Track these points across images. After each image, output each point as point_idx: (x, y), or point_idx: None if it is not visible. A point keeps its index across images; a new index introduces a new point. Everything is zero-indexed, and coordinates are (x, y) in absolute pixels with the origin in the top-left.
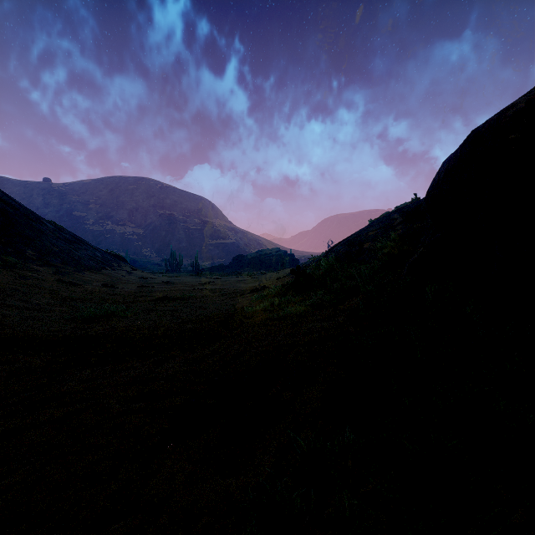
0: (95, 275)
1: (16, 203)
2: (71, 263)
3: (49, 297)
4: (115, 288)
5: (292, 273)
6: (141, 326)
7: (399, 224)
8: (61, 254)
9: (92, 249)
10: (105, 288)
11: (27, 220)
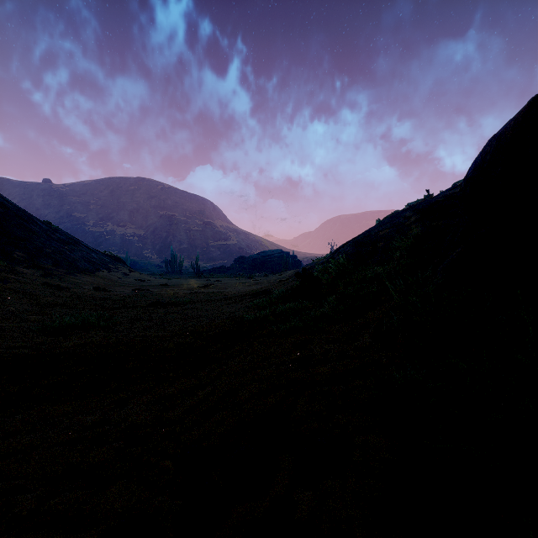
0: (89, 277)
1: (7, 202)
2: (63, 265)
3: (28, 302)
4: (107, 292)
5: (298, 277)
6: (120, 340)
7: (415, 222)
8: (53, 255)
9: (88, 250)
10: (96, 292)
11: (18, 220)
